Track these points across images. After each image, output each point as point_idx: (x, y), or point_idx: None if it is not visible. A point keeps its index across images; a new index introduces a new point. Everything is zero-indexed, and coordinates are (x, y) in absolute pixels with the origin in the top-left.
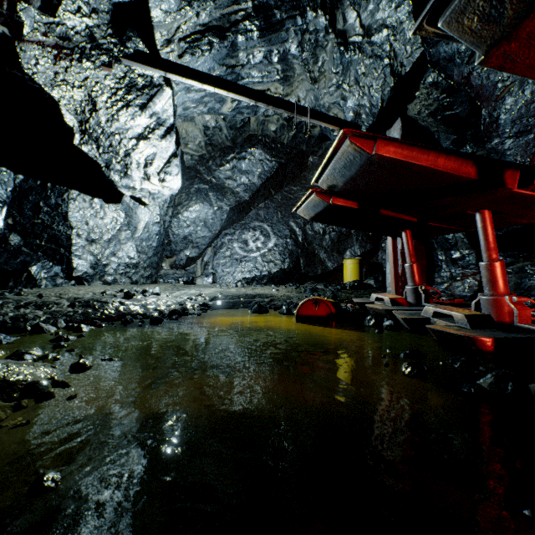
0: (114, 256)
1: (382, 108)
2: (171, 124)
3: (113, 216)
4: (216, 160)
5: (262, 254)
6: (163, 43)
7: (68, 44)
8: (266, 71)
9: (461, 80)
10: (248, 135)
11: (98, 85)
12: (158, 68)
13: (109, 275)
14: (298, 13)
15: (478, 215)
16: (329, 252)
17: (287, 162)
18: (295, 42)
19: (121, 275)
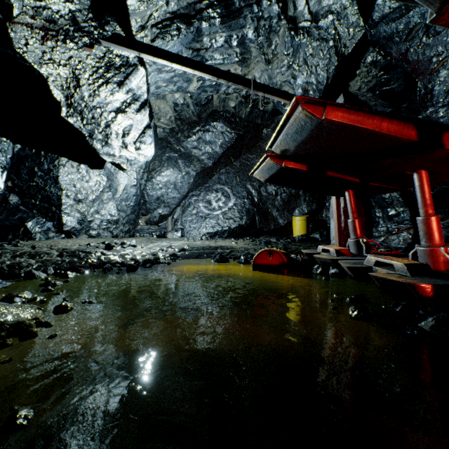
0: (97, 213)
1: (327, 84)
2: (145, 100)
3: (97, 180)
4: (184, 133)
5: (223, 212)
6: (138, 29)
7: (54, 27)
8: (226, 54)
9: (399, 56)
10: (211, 111)
11: (81, 64)
12: (133, 48)
13: (93, 230)
14: (254, 2)
15: (416, 175)
16: (281, 210)
17: (245, 134)
18: (252, 27)
19: (104, 230)
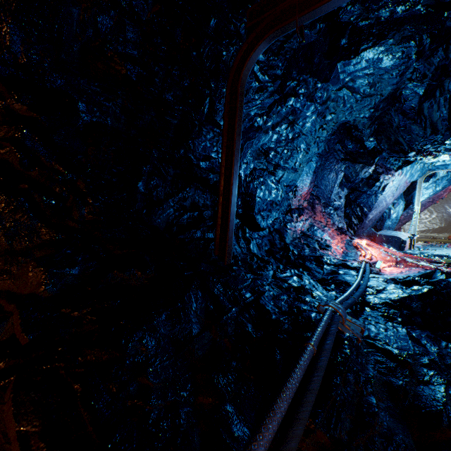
0: None
1: None
2: None
3: None
4: None
5: (428, 220)
6: None
7: None
8: None
9: None
10: None
11: None
12: None
13: None
14: None
15: None
16: None
17: None
18: None
19: None
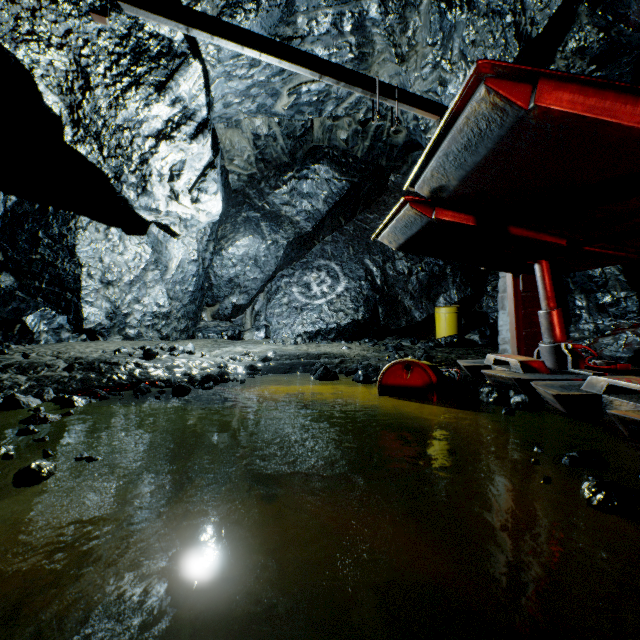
0: (137, 303)
1: None
2: (204, 119)
3: (136, 252)
4: (270, 181)
5: (328, 301)
6: None
7: None
8: (334, 46)
9: None
10: (311, 148)
11: (88, 46)
12: (176, 19)
13: (131, 328)
14: None
15: None
16: (417, 298)
17: (362, 182)
18: None
19: (147, 328)
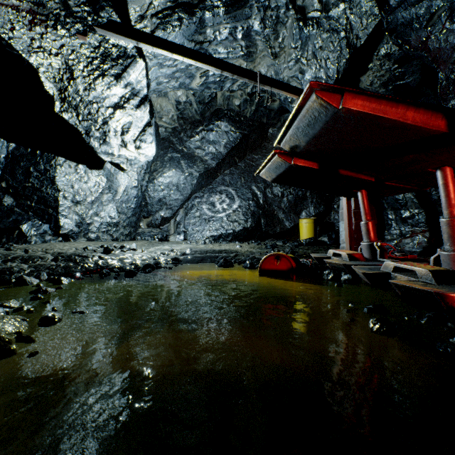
0: (96, 216)
1: (337, 79)
2: (145, 95)
3: (96, 181)
4: (187, 132)
5: (227, 214)
6: (137, 18)
7: (43, 10)
8: (231, 47)
9: (419, 45)
10: (215, 110)
11: (74, 54)
12: (130, 37)
13: (92, 233)
14: None
15: (439, 172)
16: (287, 212)
17: (250, 133)
18: (258, 18)
19: (103, 233)
